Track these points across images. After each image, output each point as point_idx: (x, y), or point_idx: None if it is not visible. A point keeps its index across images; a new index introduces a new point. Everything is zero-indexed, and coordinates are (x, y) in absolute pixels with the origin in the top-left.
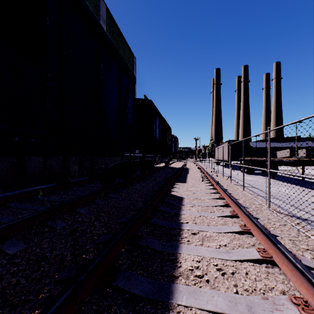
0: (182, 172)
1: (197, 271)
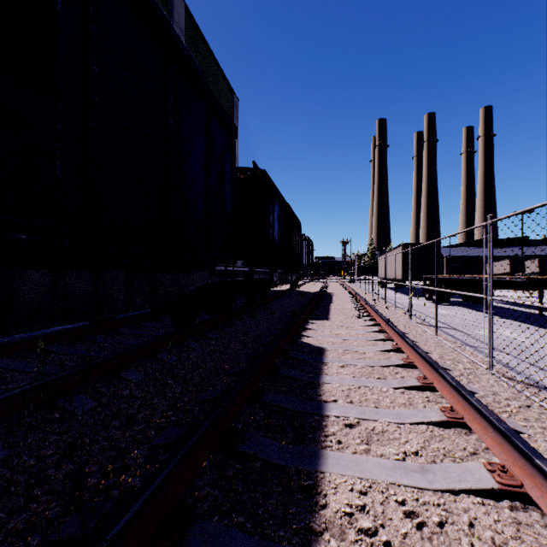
0: (321, 301)
1: (362, 518)
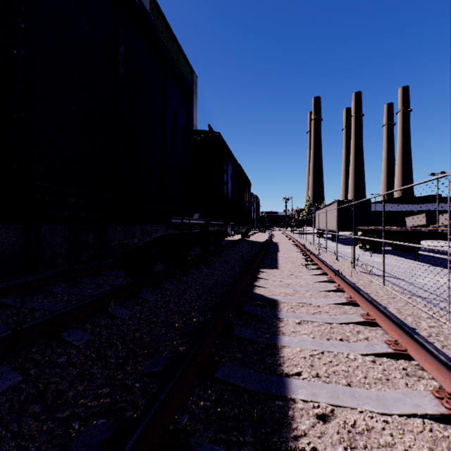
0: (269, 250)
1: None
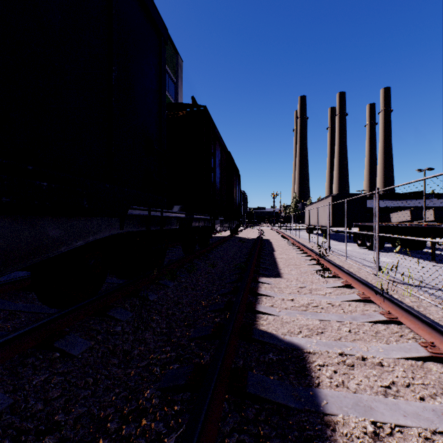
0: (263, 249)
1: None
